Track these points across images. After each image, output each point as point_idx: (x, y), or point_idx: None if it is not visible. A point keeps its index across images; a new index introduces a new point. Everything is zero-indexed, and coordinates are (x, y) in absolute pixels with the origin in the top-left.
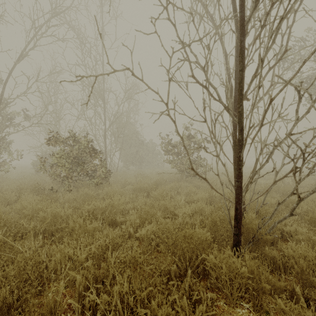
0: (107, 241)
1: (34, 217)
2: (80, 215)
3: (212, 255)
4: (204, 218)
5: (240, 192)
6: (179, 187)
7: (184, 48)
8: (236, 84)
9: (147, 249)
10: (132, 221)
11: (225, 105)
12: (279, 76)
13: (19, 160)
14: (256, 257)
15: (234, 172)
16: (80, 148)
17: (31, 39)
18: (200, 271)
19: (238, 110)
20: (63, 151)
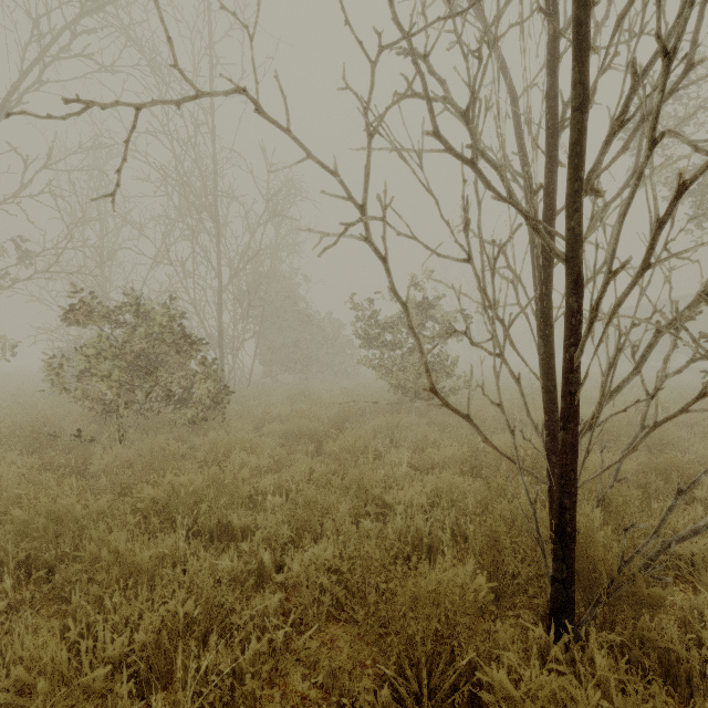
0: (189, 603)
1: (4, 520)
2: (131, 511)
3: (503, 673)
4: (461, 516)
5: (573, 461)
6: (397, 428)
7: (413, 54)
8: (550, 160)
9: (308, 615)
10: (271, 530)
11: (527, 213)
12: (677, 132)
13: (8, 361)
14: (617, 647)
15: (545, 397)
16: (151, 332)
17: (32, 65)
18: (460, 704)
19: (567, 226)
20: (106, 341)
